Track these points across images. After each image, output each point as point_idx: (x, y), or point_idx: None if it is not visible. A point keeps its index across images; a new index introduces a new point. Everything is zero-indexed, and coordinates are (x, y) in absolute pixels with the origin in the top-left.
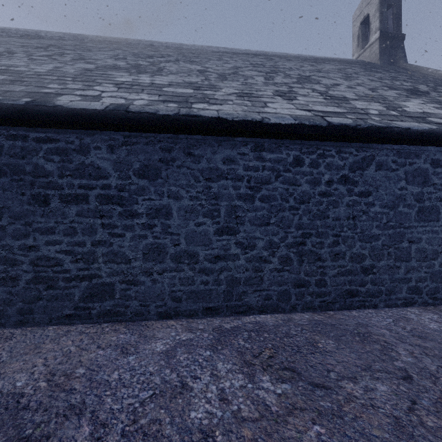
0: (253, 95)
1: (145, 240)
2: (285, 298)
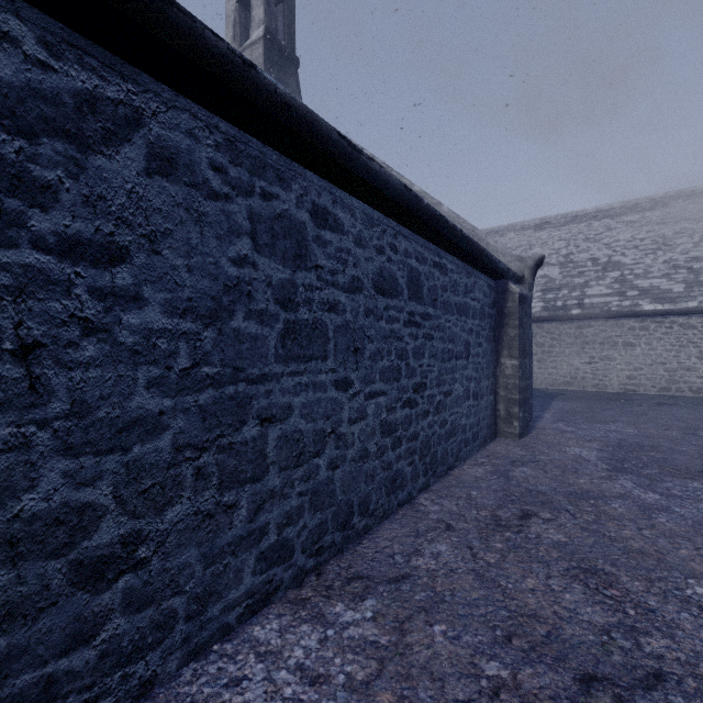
0: None
1: None
2: None
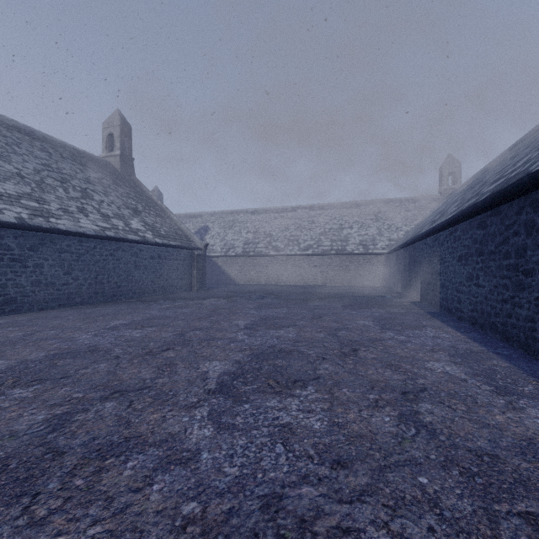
0: (69, 211)
1: (32, 278)
2: (91, 299)
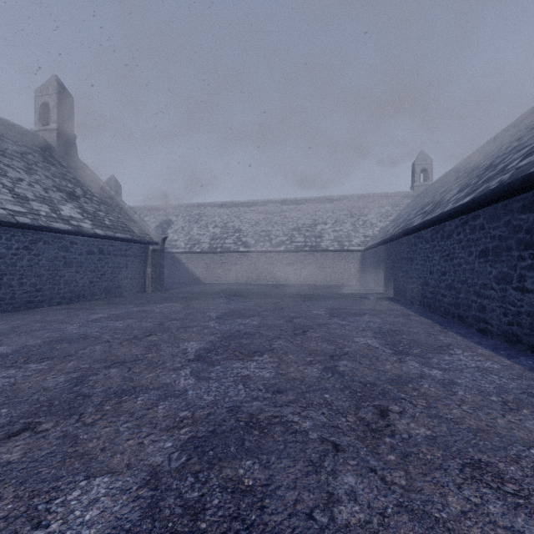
0: None
1: None
2: None
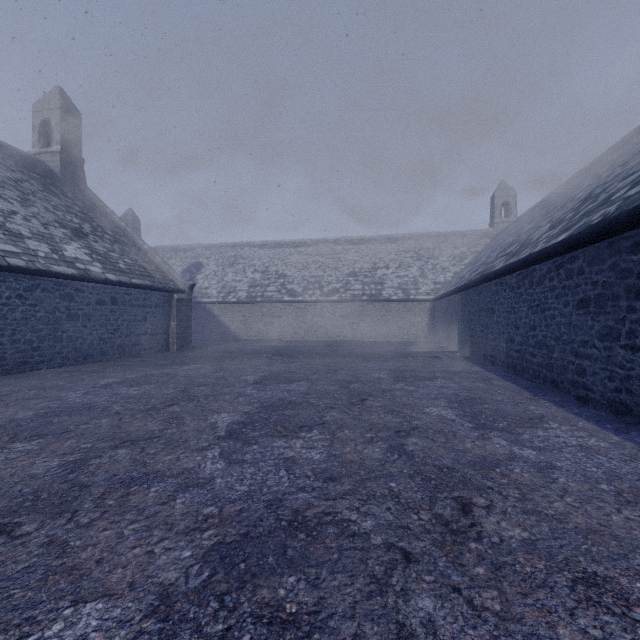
0: None
1: None
2: None
